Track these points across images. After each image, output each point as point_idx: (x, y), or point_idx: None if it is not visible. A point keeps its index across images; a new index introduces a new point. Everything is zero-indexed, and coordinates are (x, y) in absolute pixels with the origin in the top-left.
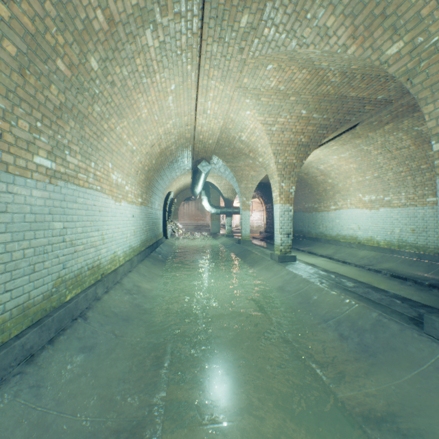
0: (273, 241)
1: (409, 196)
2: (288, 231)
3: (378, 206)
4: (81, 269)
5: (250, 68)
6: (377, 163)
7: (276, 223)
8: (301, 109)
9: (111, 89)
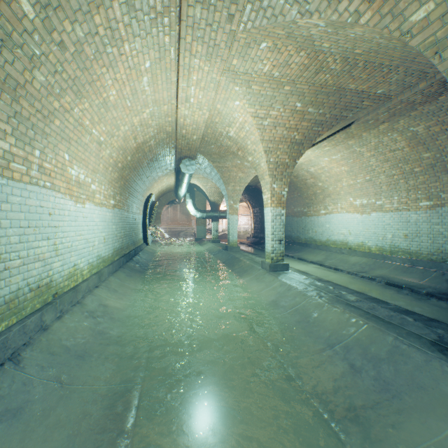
0: (261, 247)
1: (401, 200)
2: (280, 237)
3: (369, 210)
4: (18, 291)
5: (241, 45)
6: (369, 166)
7: (267, 229)
8: (296, 101)
9: (60, 53)
